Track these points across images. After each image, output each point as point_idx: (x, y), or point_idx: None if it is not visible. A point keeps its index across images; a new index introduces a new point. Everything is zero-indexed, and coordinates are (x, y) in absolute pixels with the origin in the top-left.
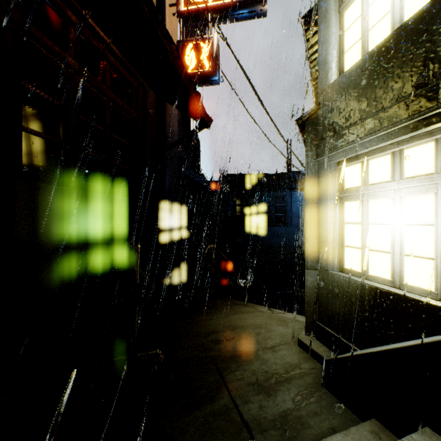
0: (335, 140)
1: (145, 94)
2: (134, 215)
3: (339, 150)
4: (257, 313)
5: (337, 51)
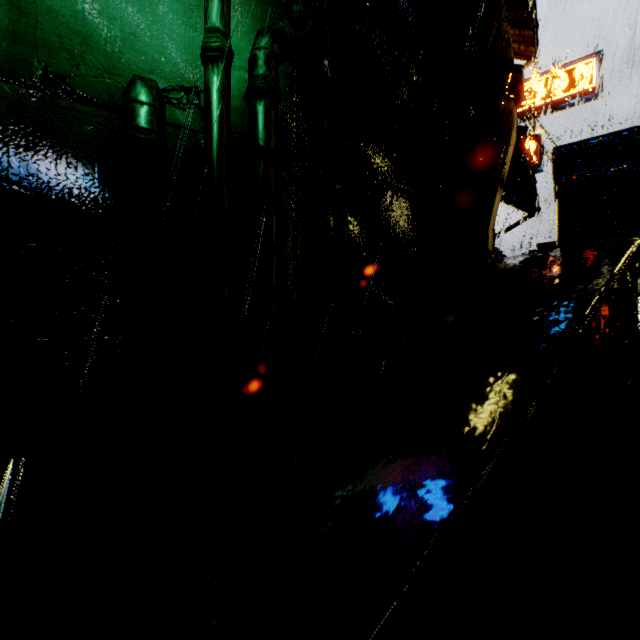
0: None
1: None
2: None
3: None
4: None
5: None
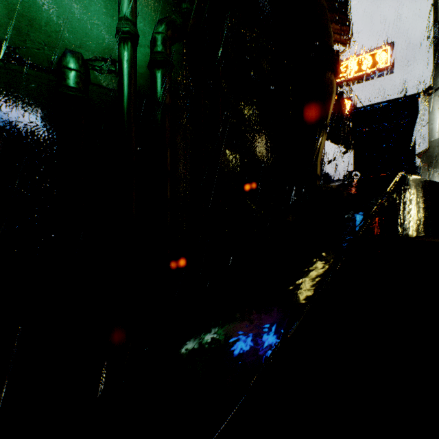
0: (436, 164)
1: None
2: None
3: (438, 168)
4: None
5: (438, 125)
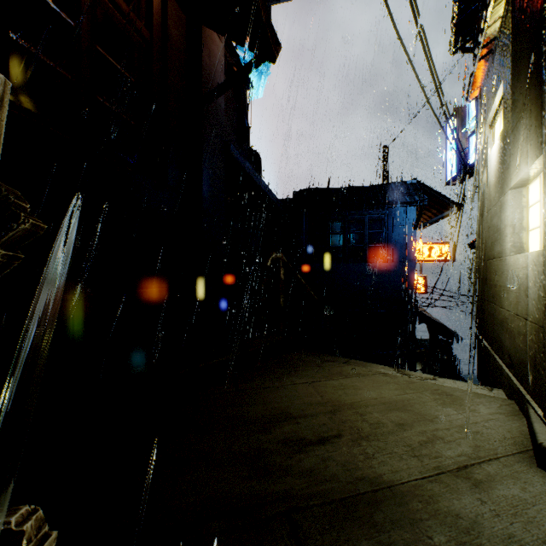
0: None
1: (164, 3)
2: (141, 202)
3: None
4: (378, 377)
5: None
